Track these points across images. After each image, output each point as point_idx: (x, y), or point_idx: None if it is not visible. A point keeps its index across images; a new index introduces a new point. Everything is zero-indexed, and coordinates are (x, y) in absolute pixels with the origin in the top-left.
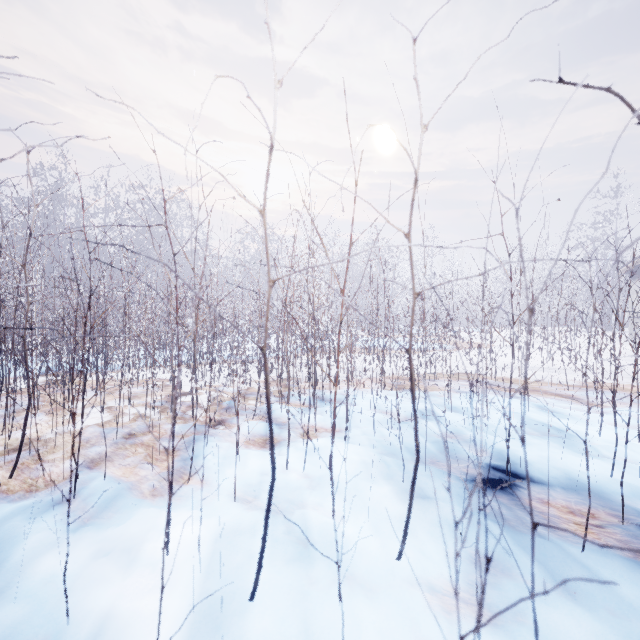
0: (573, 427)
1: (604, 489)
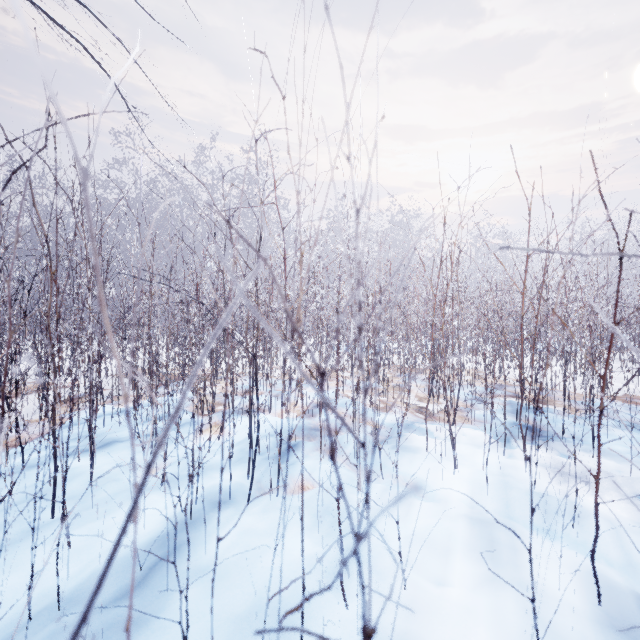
0: None
1: None
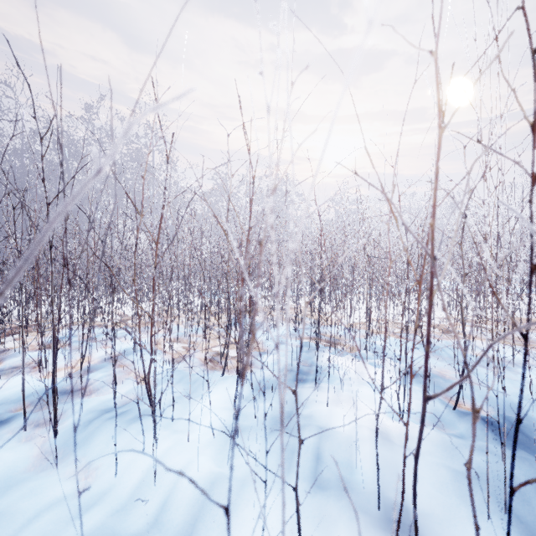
0: None
1: None
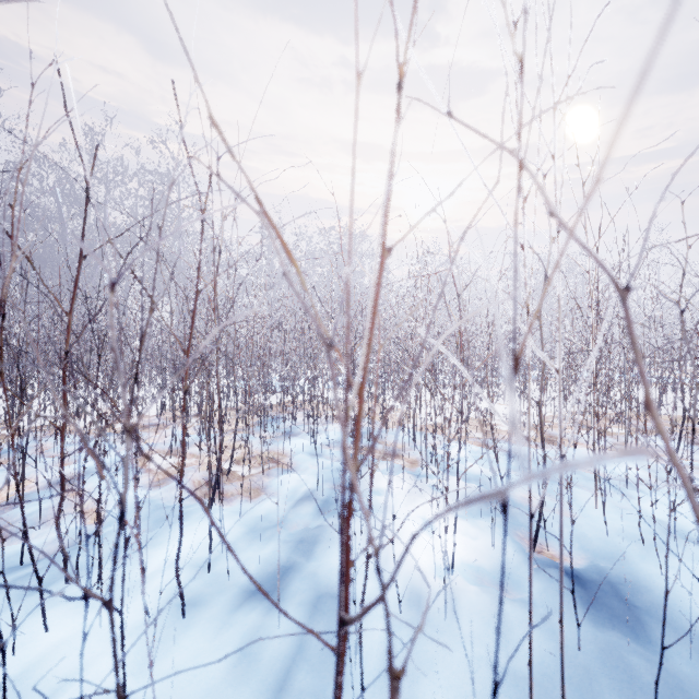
0: None
1: None
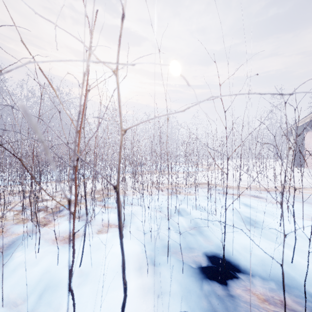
0: (264, 220)
1: (288, 275)
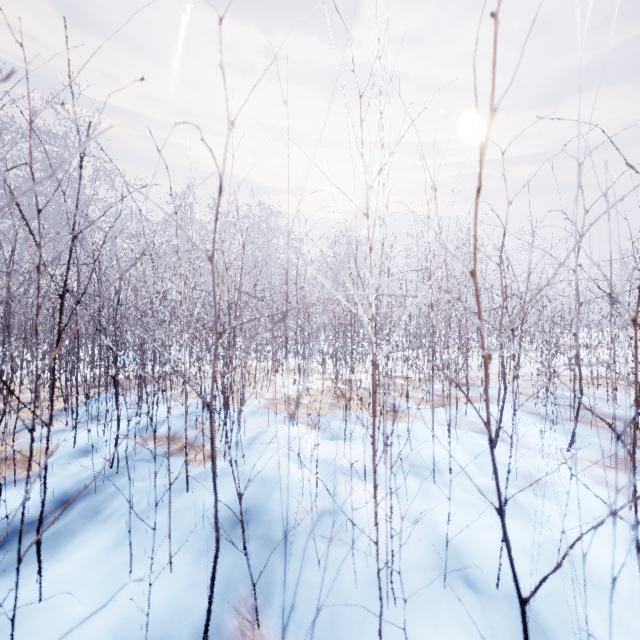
0: None
1: None
